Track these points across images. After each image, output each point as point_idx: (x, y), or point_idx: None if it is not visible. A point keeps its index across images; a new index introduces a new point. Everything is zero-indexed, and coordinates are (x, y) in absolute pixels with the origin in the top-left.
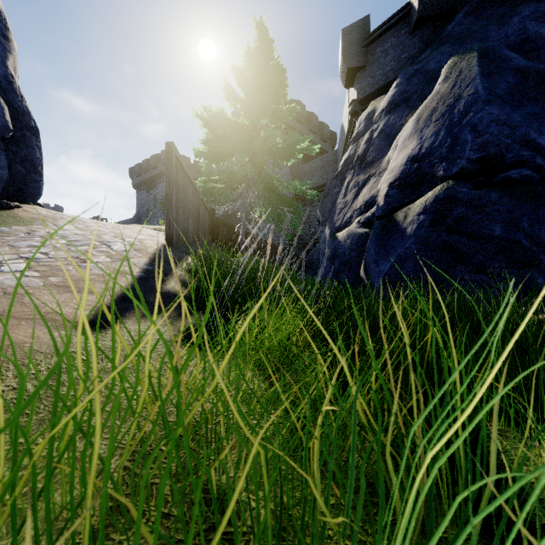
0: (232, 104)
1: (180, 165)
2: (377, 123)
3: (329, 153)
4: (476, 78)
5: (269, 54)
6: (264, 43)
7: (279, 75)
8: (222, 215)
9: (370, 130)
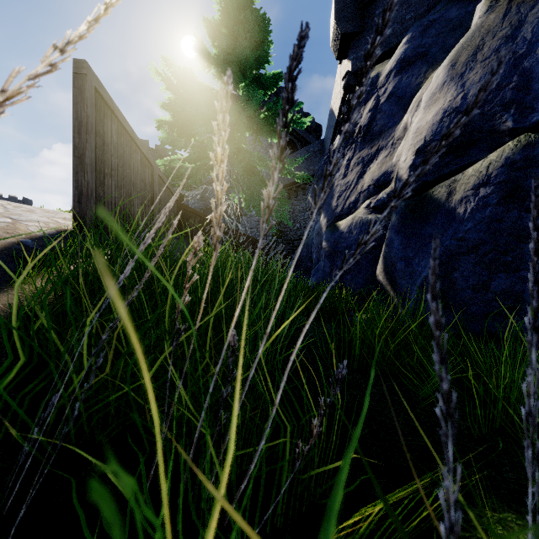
0: (204, 67)
1: (108, 110)
2: (384, 87)
3: (316, 143)
4: None
5: (250, 6)
6: None
7: (262, 29)
8: (201, 209)
9: (375, 96)
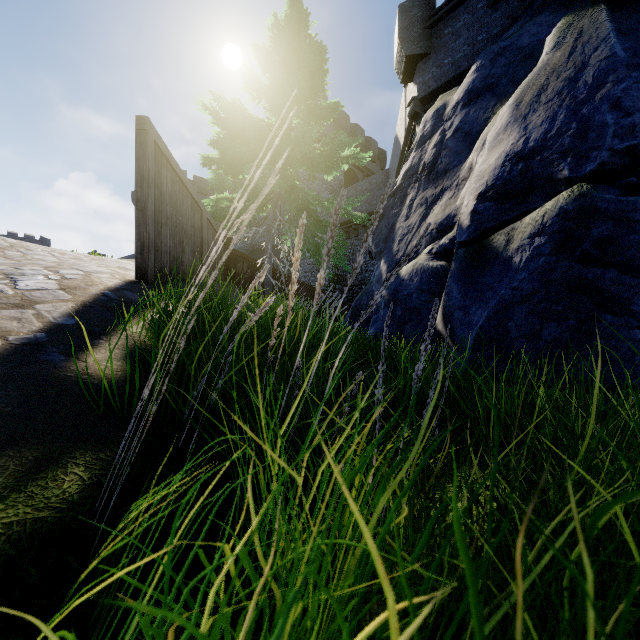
0: (253, 97)
1: (164, 160)
2: (451, 120)
3: (379, 174)
4: (610, 37)
5: (304, 30)
6: (297, 16)
7: (317, 56)
8: (247, 250)
9: (441, 130)
